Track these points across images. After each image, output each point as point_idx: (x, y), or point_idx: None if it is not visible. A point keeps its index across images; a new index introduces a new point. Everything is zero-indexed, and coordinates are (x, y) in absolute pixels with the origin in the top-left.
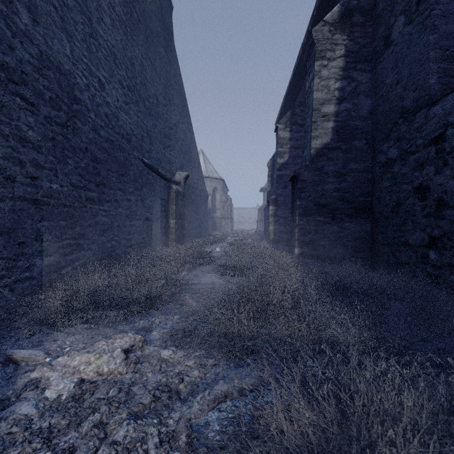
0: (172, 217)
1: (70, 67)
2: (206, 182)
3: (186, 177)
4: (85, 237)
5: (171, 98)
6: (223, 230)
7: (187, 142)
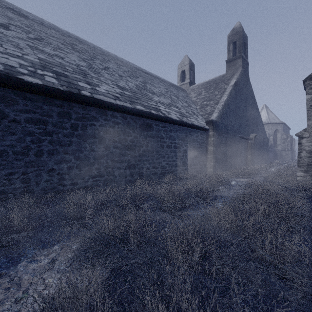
0: (249, 154)
1: (227, 123)
2: (268, 127)
3: (255, 136)
4: (228, 162)
5: (248, 104)
6: (284, 159)
7: (255, 118)
